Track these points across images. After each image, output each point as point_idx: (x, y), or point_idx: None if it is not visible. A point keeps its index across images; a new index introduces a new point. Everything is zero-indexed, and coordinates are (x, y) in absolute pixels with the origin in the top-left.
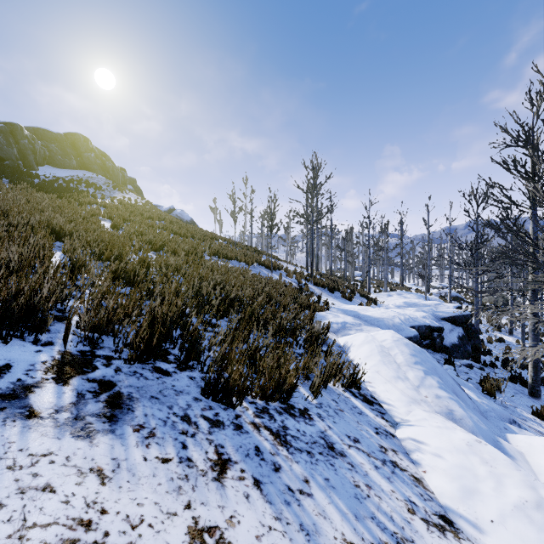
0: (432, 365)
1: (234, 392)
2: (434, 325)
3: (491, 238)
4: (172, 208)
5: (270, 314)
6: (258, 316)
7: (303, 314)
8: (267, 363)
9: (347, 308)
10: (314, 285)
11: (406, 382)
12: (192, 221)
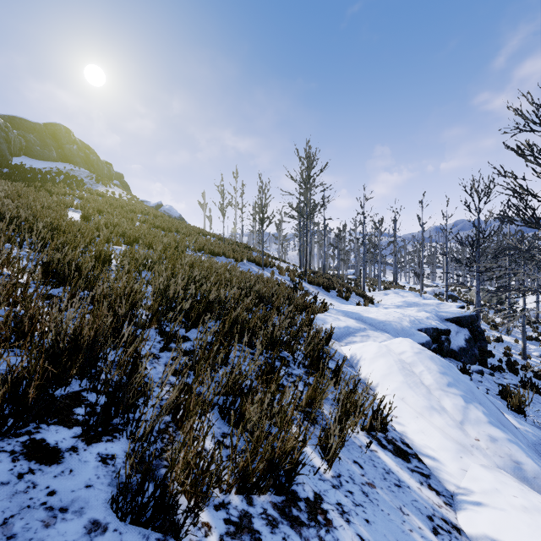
0: (466, 385)
1: (177, 505)
2: (442, 327)
3: (493, 234)
4: (160, 204)
5: (260, 320)
6: (243, 325)
7: (298, 317)
8: (250, 416)
9: (347, 310)
10: (309, 283)
11: (444, 415)
12: (181, 217)
